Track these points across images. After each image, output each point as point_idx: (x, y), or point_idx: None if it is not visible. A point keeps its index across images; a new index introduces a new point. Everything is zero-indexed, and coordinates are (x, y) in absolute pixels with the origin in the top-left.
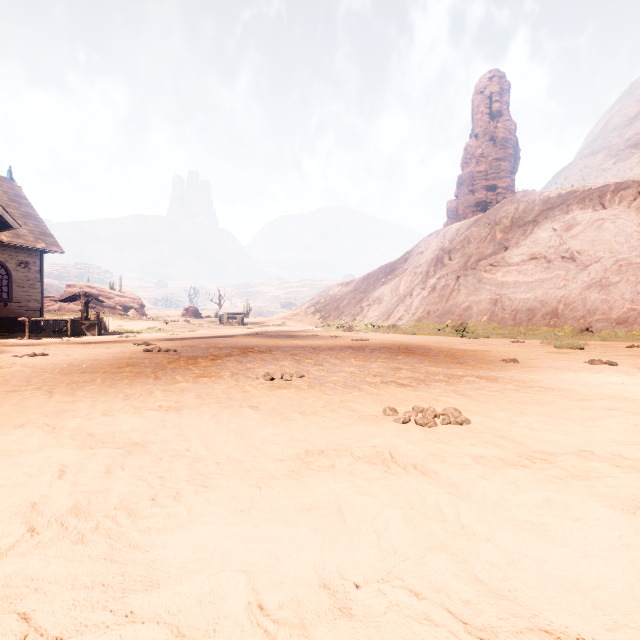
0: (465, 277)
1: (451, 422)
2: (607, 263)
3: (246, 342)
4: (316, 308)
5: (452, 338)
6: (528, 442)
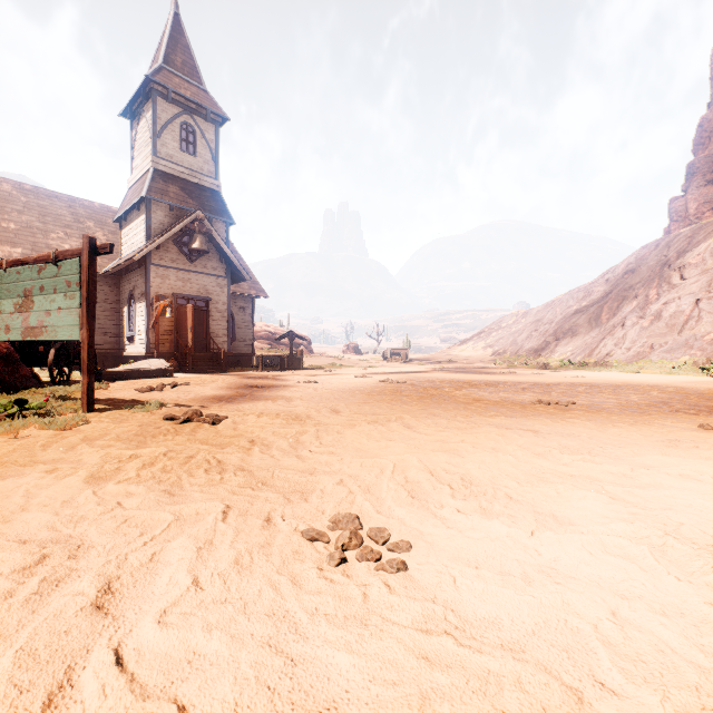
0: (709, 300)
1: None
2: None
3: (451, 377)
4: (486, 343)
5: (699, 377)
6: None
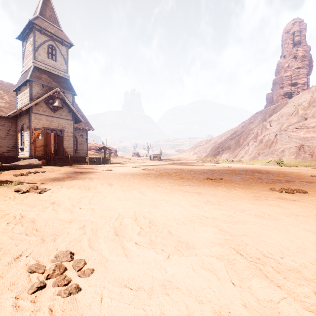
0: (280, 135)
1: (300, 192)
2: None
3: (175, 167)
4: (194, 152)
5: (275, 166)
6: None
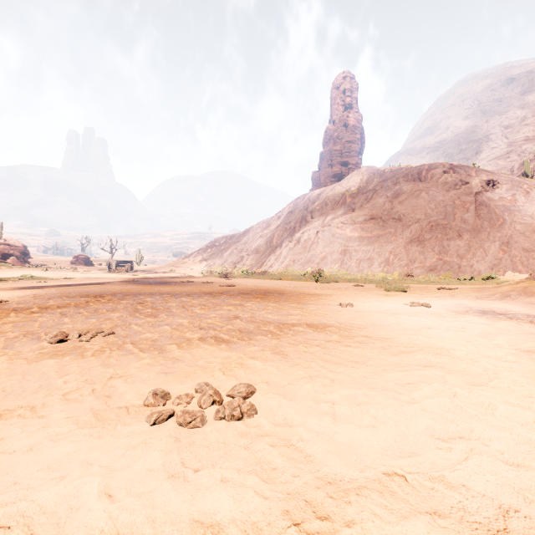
0: (323, 232)
1: (225, 417)
2: (423, 224)
3: (109, 289)
4: (203, 257)
5: (309, 283)
6: (318, 455)
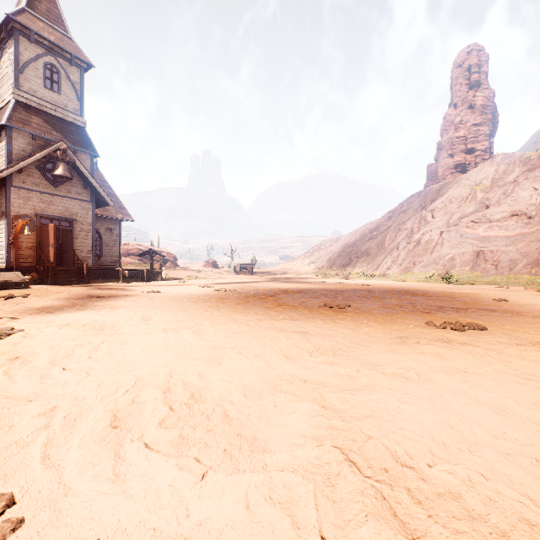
0: (448, 232)
1: (475, 328)
2: None
3: (275, 286)
4: (311, 260)
5: (440, 284)
6: (529, 338)
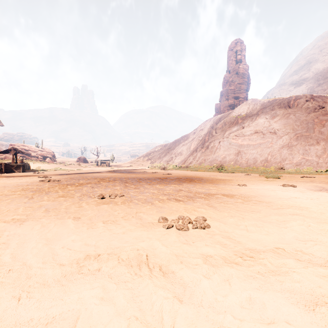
0: (223, 142)
1: (197, 227)
2: (291, 135)
3: (104, 175)
4: (148, 157)
5: (215, 173)
6: (243, 241)
